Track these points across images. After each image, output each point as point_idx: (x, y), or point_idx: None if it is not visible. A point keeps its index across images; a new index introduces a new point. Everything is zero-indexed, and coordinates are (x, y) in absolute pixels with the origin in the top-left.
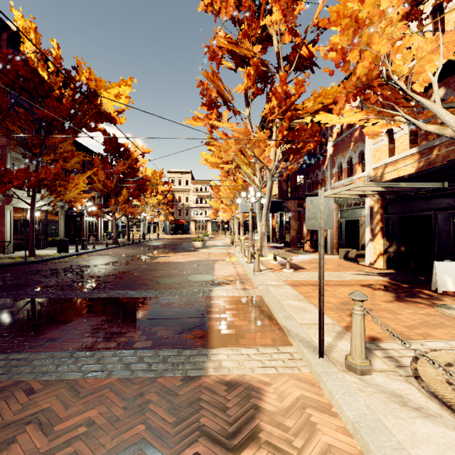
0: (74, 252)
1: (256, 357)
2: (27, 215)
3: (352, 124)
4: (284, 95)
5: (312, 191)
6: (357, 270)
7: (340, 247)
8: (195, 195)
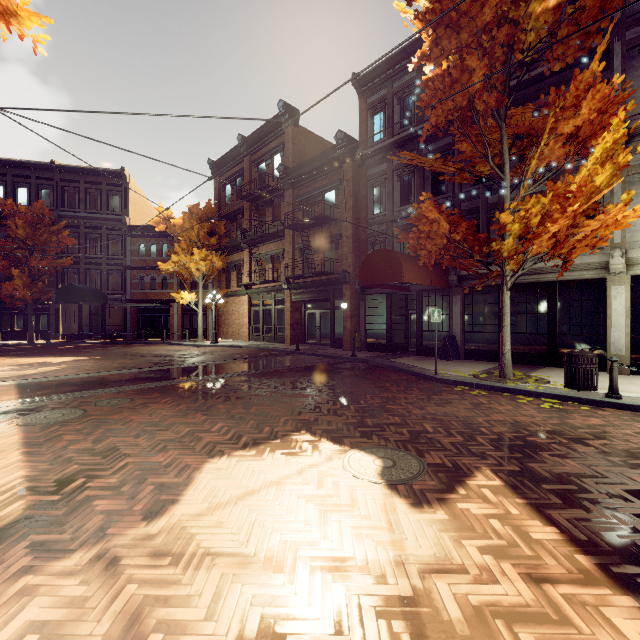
0: (631, 397)
1: None
2: None
3: None
4: None
5: None
6: None
7: None
8: None
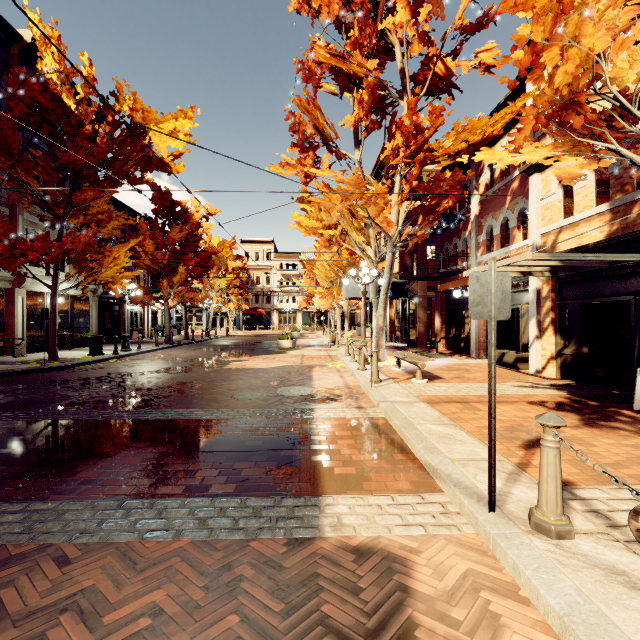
0: (111, 354)
1: (391, 509)
2: (46, 303)
3: (508, 172)
4: (414, 129)
5: (448, 268)
6: (518, 381)
7: None
8: (279, 275)
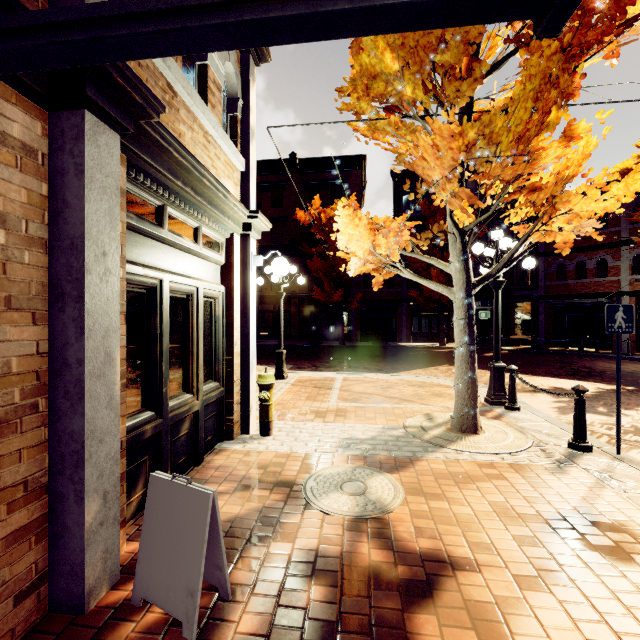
0: None
1: None
2: None
3: None
4: None
5: None
6: None
7: None
8: None
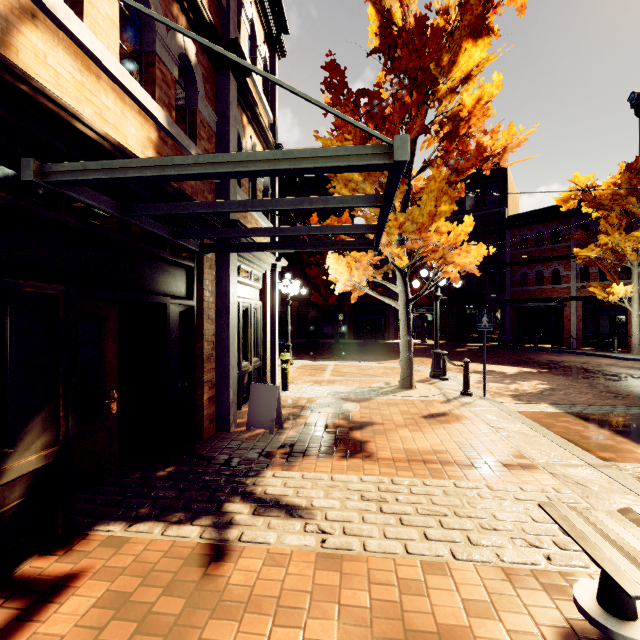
0: None
1: (525, 407)
2: None
3: None
4: None
5: None
6: (208, 577)
7: None
8: None
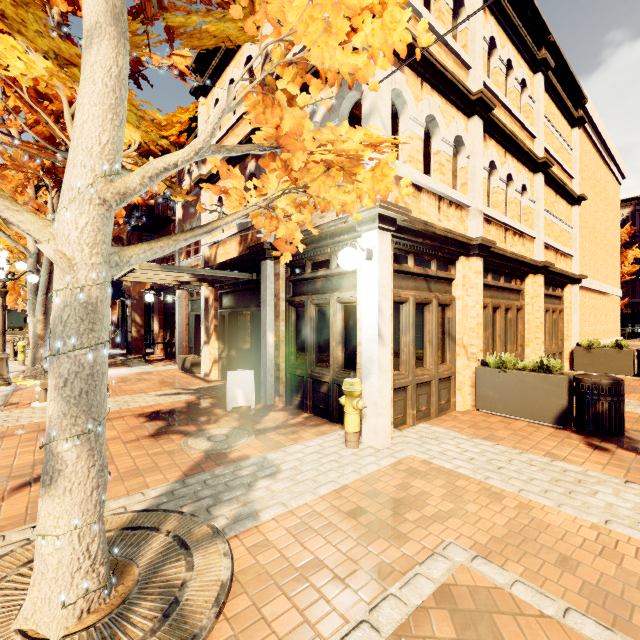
0: None
1: None
2: None
3: None
4: (38, 95)
5: None
6: (175, 387)
7: (191, 352)
8: None
